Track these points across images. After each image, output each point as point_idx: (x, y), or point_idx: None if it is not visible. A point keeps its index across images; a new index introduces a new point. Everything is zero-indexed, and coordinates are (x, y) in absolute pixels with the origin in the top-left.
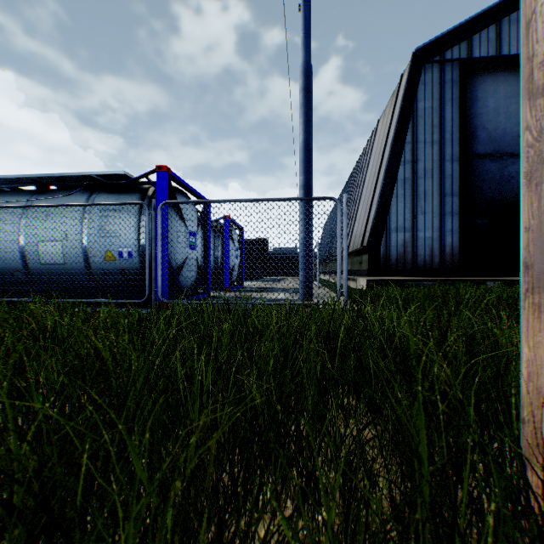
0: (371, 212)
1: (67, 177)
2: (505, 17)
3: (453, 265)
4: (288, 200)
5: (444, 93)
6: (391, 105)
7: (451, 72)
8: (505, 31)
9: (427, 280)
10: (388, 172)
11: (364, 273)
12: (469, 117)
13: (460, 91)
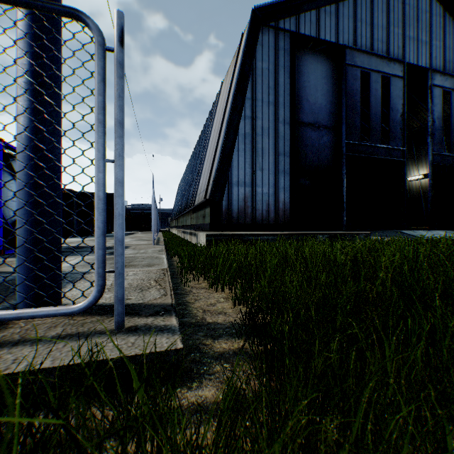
0: (214, 165)
1: None
2: (323, 7)
3: (285, 220)
4: None
5: (279, 58)
6: (233, 65)
7: (284, 41)
8: (323, 18)
9: (268, 235)
10: (230, 124)
11: (207, 227)
12: (297, 88)
13: (291, 60)
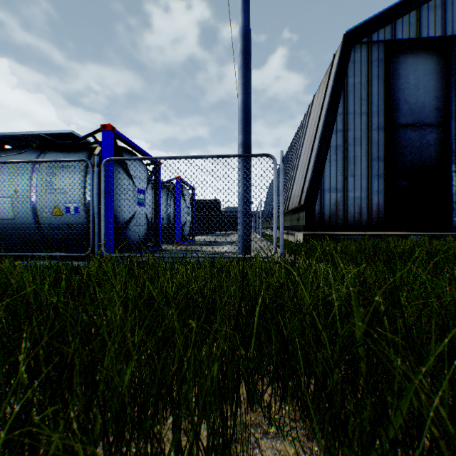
0: (308, 175)
1: (19, 136)
2: (424, 4)
3: (379, 221)
4: (226, 156)
5: (371, 70)
6: (325, 82)
7: (377, 52)
8: (424, 16)
9: (357, 235)
10: (322, 139)
11: (301, 228)
12: (393, 92)
13: (385, 68)
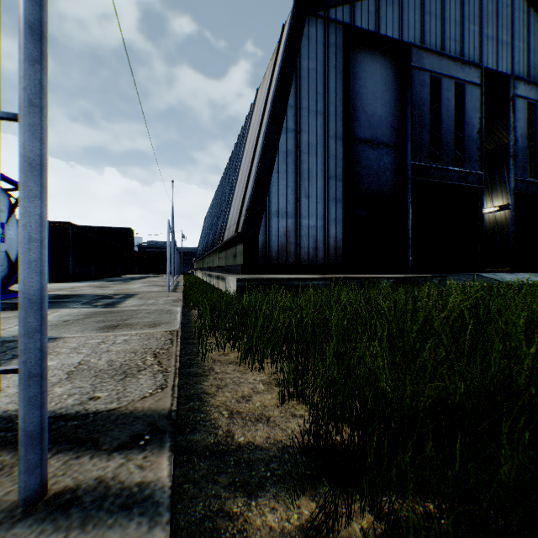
0: (248, 190)
1: None
2: None
3: (337, 260)
4: None
5: (329, 57)
6: (271, 66)
7: (336, 36)
8: (383, 9)
9: (318, 279)
10: (268, 138)
11: (238, 269)
12: (351, 95)
13: (344, 59)
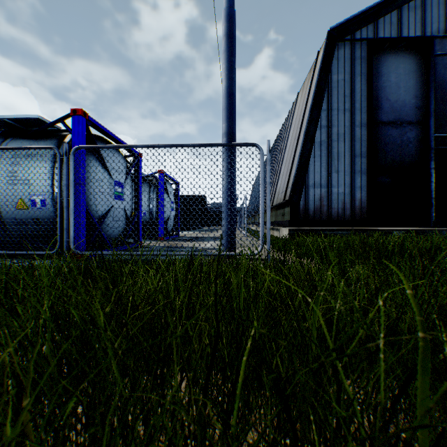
0: (292, 171)
1: None
2: (405, 4)
3: (362, 217)
4: (209, 145)
5: (355, 67)
6: (309, 79)
7: (360, 50)
8: (405, 16)
9: (342, 230)
10: (306, 135)
11: (286, 223)
12: (375, 90)
13: (368, 66)
